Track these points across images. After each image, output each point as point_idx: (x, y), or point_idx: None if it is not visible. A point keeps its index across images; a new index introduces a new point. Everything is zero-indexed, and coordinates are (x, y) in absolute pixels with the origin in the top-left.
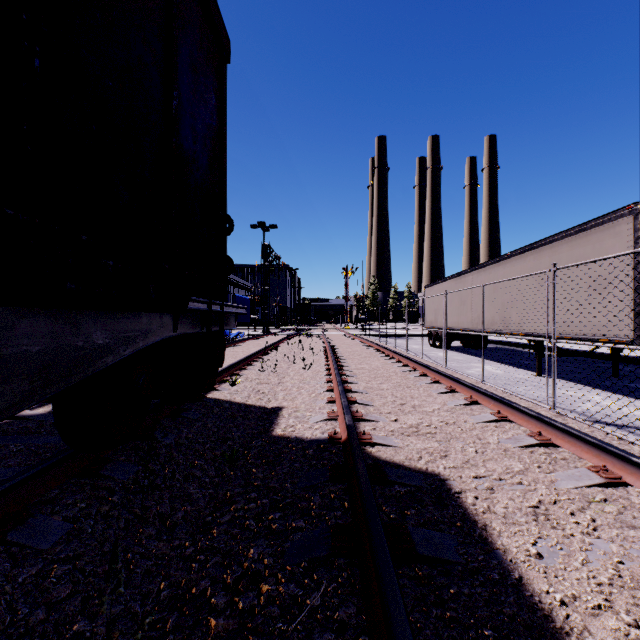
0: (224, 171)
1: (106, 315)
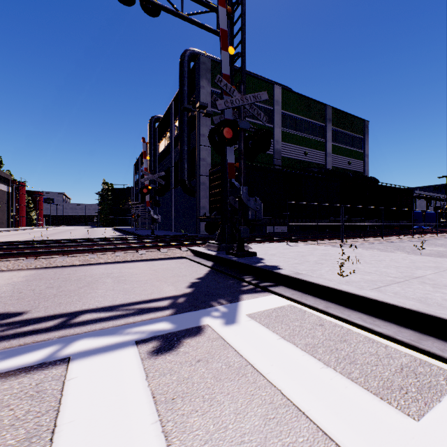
0: (412, 205)
1: (402, 221)
